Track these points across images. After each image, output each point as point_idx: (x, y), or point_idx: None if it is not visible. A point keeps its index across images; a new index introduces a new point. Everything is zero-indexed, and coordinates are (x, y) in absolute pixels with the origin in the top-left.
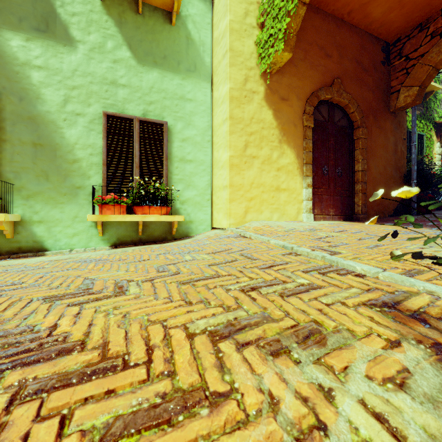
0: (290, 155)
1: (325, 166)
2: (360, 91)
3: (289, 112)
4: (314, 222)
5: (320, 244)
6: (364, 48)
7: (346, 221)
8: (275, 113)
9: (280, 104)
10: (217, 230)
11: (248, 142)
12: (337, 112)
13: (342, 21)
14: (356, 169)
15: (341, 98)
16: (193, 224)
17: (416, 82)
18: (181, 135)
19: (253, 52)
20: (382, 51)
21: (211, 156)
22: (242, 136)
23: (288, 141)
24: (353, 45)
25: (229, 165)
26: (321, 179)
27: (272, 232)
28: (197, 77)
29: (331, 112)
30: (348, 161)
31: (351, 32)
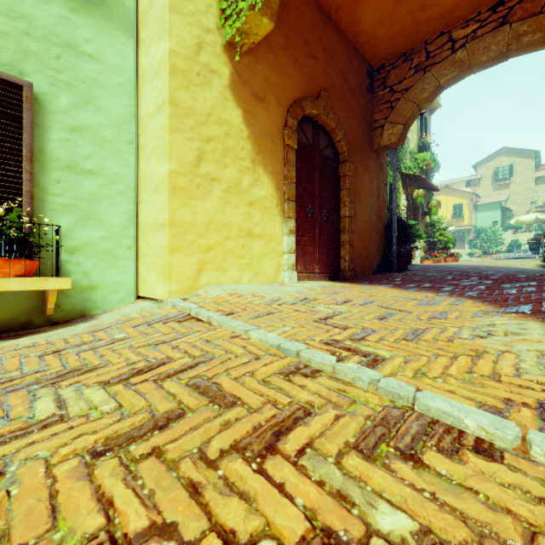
0: (267, 185)
1: (310, 206)
2: (346, 116)
3: (265, 120)
4: (300, 285)
5: (335, 333)
6: (351, 64)
7: (333, 281)
8: (247, 116)
9: (253, 104)
10: (147, 302)
11: (203, 152)
12: (322, 137)
13: (329, 17)
14: (343, 214)
15: (328, 118)
16: (97, 291)
17: (401, 119)
18: (70, 118)
19: (212, 4)
20: (367, 74)
21: (136, 169)
22: (192, 140)
23: (264, 162)
24: (340, 54)
25: (169, 187)
26: (305, 224)
27: (246, 306)
28: (107, 19)
29: (316, 135)
30: (334, 203)
31: (338, 36)
